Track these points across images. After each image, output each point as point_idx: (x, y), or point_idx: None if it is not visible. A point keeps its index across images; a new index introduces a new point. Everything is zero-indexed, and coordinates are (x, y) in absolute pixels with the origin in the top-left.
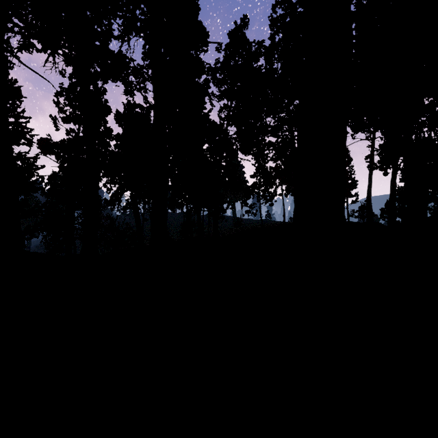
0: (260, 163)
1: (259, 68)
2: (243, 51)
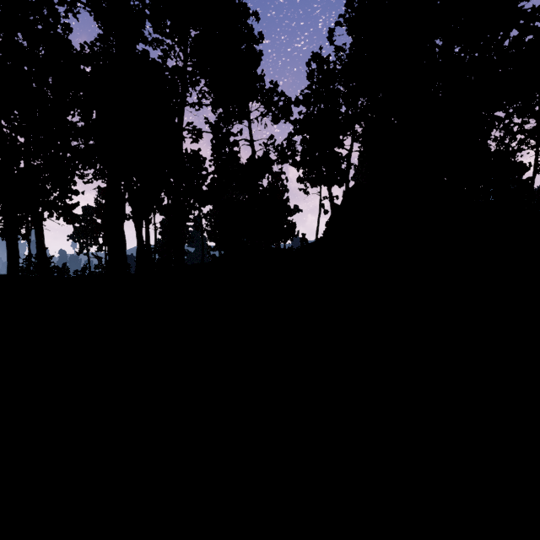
0: None
1: None
2: None
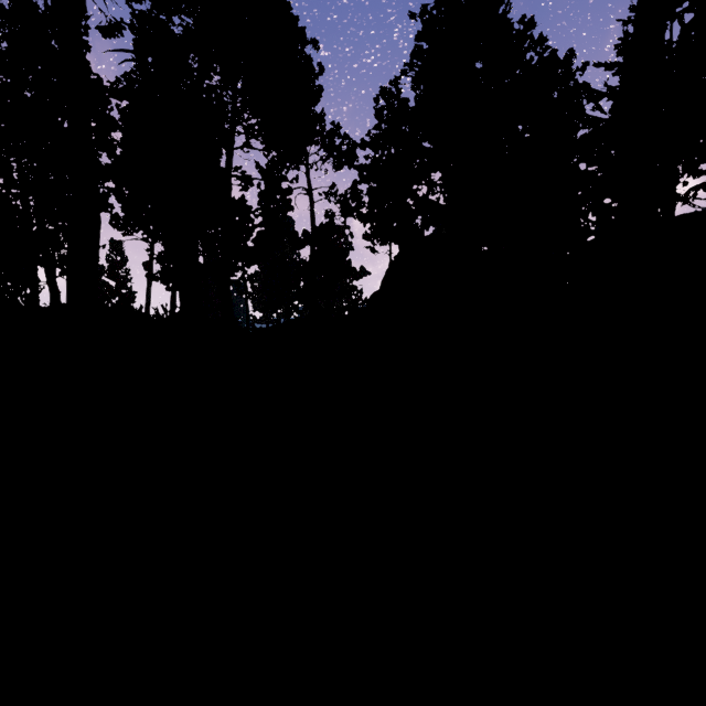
0: None
1: None
2: None
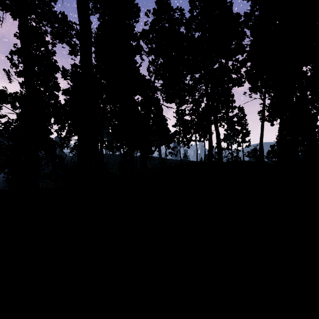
0: (180, 116)
1: (181, 32)
2: (168, 17)
